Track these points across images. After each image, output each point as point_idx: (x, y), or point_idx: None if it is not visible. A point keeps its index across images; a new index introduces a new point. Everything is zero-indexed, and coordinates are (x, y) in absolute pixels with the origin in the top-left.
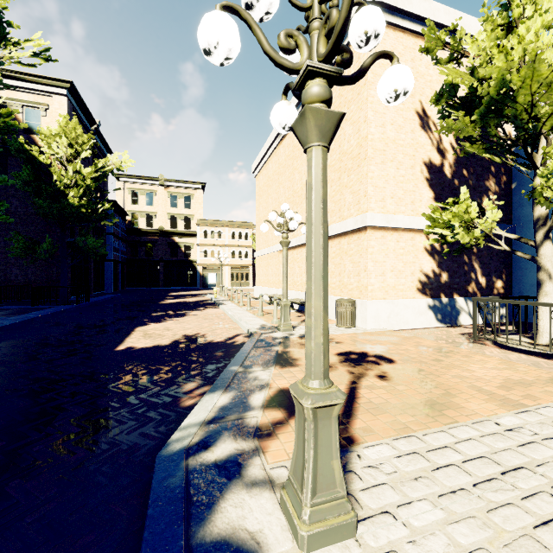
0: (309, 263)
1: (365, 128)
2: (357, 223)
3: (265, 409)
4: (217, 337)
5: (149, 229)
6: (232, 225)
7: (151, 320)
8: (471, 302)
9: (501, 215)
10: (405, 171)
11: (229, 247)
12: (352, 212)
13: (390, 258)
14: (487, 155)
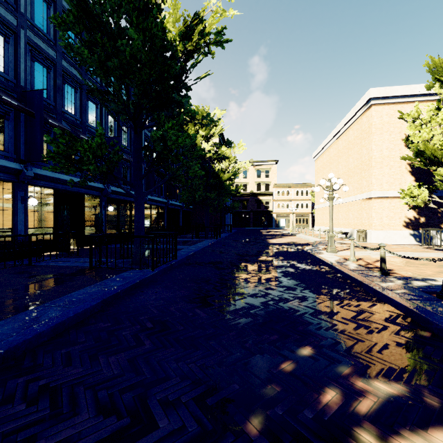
0: (330, 217)
1: (371, 153)
2: (367, 195)
3: (323, 249)
4: (302, 242)
5: (245, 192)
6: (296, 186)
7: (269, 238)
8: (442, 233)
9: (427, 194)
10: (395, 169)
11: (294, 201)
12: (366, 190)
13: (386, 211)
14: (428, 167)
